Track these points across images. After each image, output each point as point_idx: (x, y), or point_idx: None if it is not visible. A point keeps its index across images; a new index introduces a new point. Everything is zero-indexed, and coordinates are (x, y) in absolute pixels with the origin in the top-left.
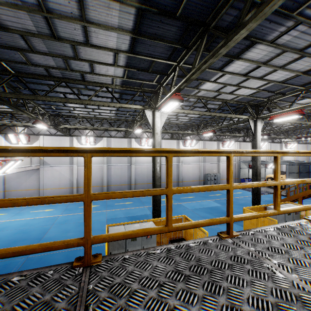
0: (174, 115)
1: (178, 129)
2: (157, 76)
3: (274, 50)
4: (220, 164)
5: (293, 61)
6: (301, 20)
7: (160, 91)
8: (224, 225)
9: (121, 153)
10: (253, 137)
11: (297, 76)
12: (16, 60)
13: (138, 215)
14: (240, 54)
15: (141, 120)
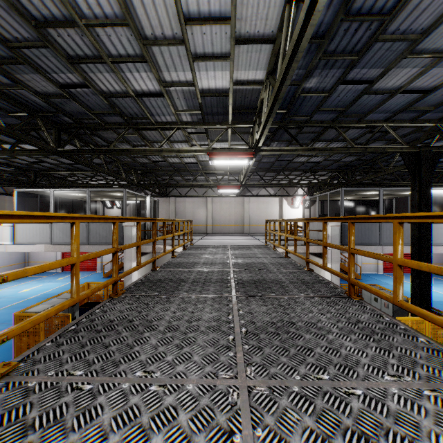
0: None
1: None
2: None
3: None
4: None
5: None
6: None
7: None
8: None
9: (362, 220)
10: None
11: None
12: None
13: None
14: None
15: None
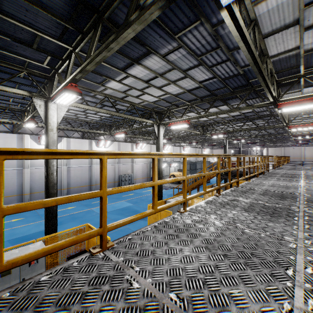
0: (81, 111)
1: (89, 128)
2: (47, 57)
3: (167, 65)
4: (134, 164)
5: (180, 79)
6: (181, 44)
7: (55, 77)
8: (133, 223)
9: None
10: (157, 140)
11: (185, 93)
12: None
13: (30, 234)
14: (139, 59)
15: (33, 111)
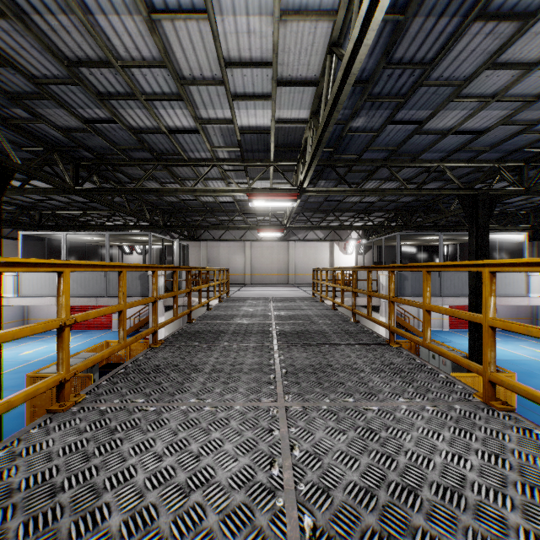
0: None
1: None
2: None
3: None
4: None
5: None
6: None
7: None
8: None
9: (400, 269)
10: None
11: None
12: (533, 139)
13: None
14: None
15: None
